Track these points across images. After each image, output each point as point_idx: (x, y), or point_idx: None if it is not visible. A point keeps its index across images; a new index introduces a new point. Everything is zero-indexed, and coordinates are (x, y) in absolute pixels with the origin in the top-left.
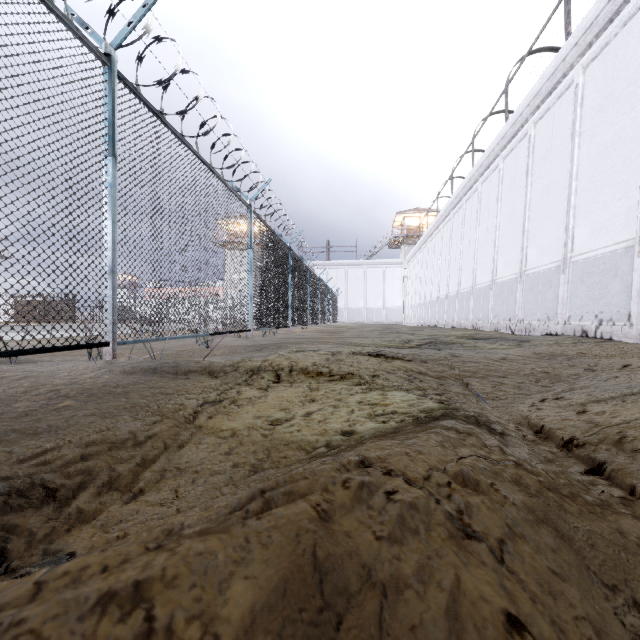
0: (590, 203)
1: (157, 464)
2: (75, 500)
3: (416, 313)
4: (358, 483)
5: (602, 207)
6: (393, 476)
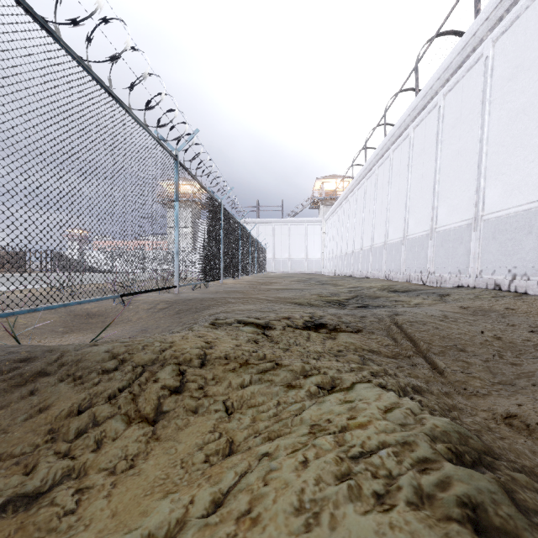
0: (501, 165)
1: None
2: None
3: (333, 264)
4: None
5: (514, 169)
6: None
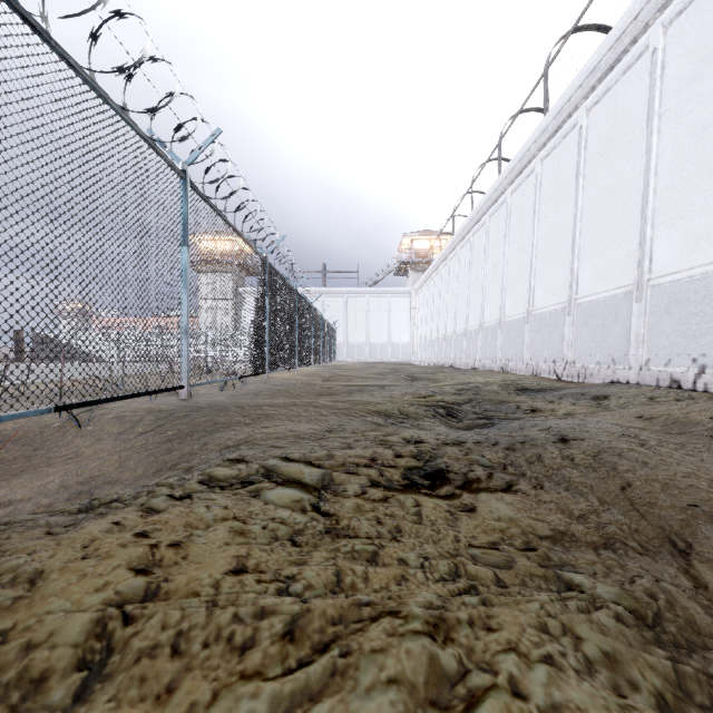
0: (679, 205)
1: None
2: None
3: (427, 350)
4: None
5: (700, 209)
6: None
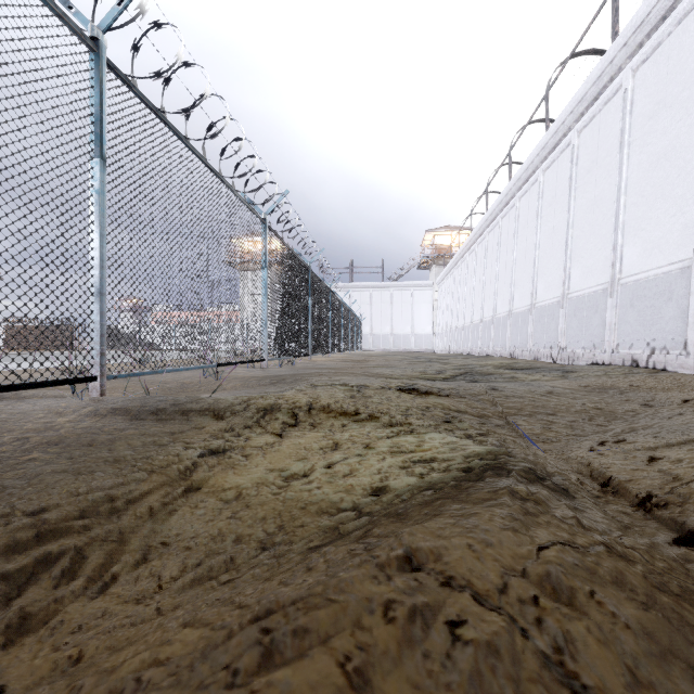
0: (641, 219)
1: (139, 537)
2: (20, 596)
3: (447, 340)
4: (407, 612)
5: (654, 224)
6: (455, 588)
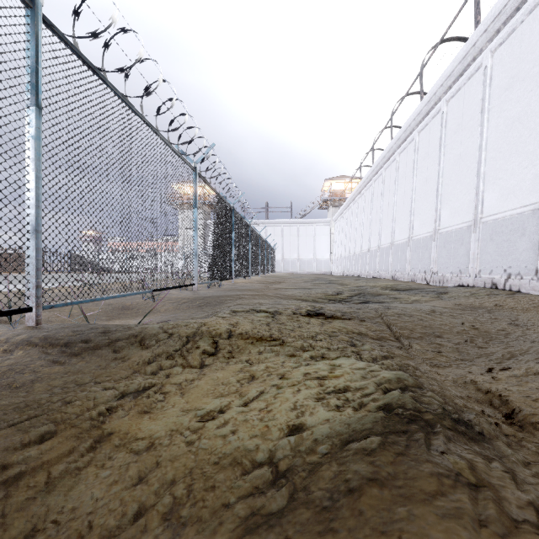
0: (498, 170)
1: (24, 516)
2: None
3: (342, 264)
4: None
5: (510, 174)
6: None
